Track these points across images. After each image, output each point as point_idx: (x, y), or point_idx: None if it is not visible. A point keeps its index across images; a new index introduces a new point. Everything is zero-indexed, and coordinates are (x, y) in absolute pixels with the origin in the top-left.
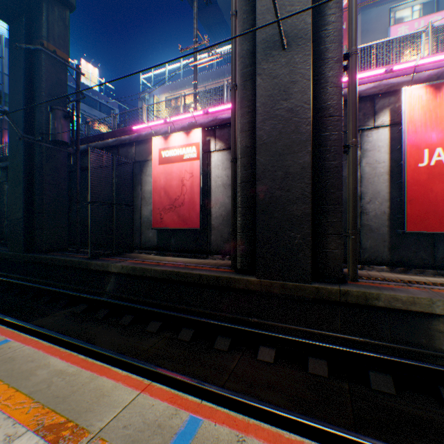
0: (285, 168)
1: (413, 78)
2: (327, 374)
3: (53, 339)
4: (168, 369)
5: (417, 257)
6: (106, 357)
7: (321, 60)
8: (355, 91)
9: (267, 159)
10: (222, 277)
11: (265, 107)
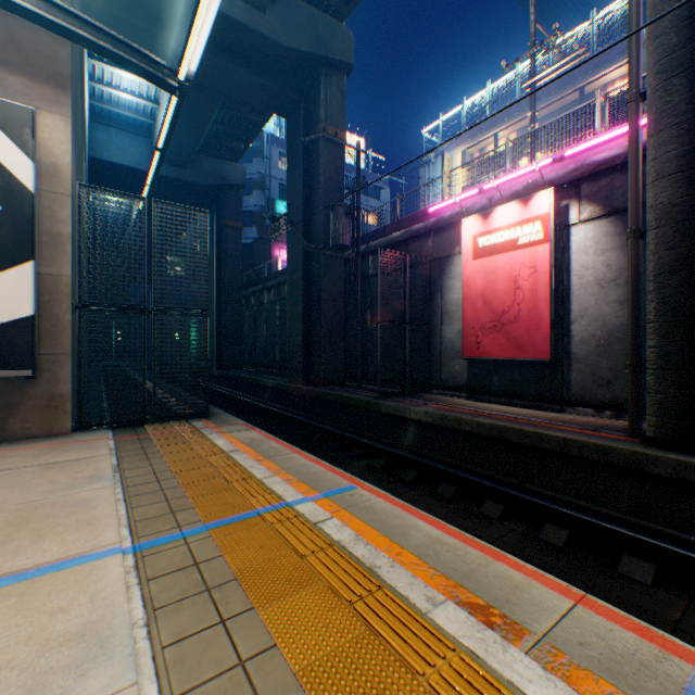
0: None
1: None
2: None
3: None
4: None
5: None
6: None
7: None
8: None
9: None
10: (613, 448)
11: None
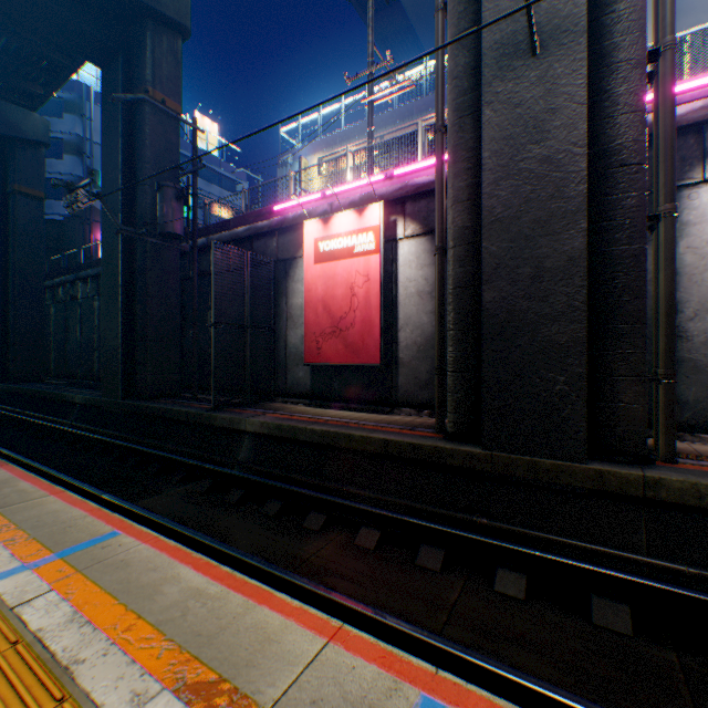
0: (536, 262)
1: None
2: (630, 630)
3: (170, 532)
4: (345, 594)
5: None
6: (249, 567)
7: (604, 67)
8: (671, 116)
9: (502, 246)
10: (422, 445)
11: (499, 157)
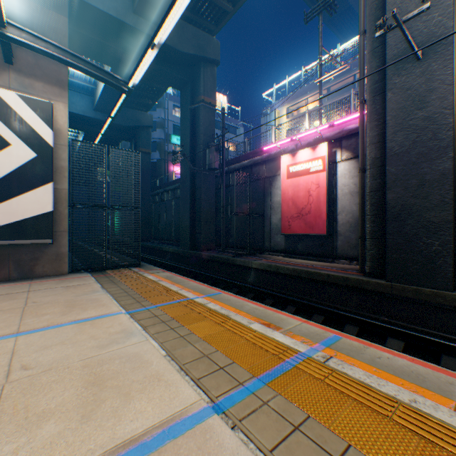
0: (419, 176)
1: None
2: None
3: None
4: None
5: None
6: None
7: None
8: None
9: (398, 168)
10: (349, 278)
11: (396, 119)
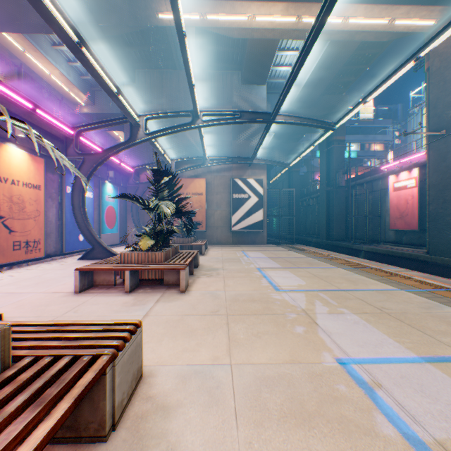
0: (443, 198)
1: None
2: None
3: None
4: None
5: None
6: None
7: None
8: None
9: (434, 193)
10: (411, 254)
11: (433, 165)
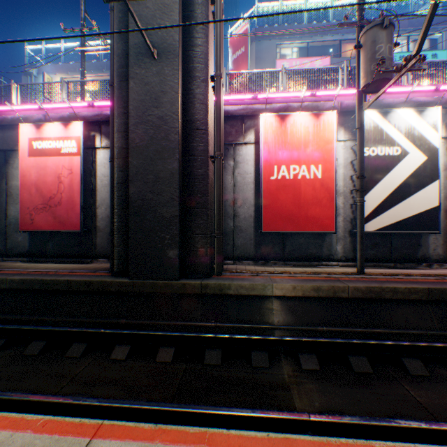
0: (157, 173)
1: (269, 107)
2: (172, 359)
3: None
4: None
5: (274, 251)
6: None
7: (190, 77)
8: (220, 110)
9: (140, 162)
10: (94, 281)
11: (138, 111)
